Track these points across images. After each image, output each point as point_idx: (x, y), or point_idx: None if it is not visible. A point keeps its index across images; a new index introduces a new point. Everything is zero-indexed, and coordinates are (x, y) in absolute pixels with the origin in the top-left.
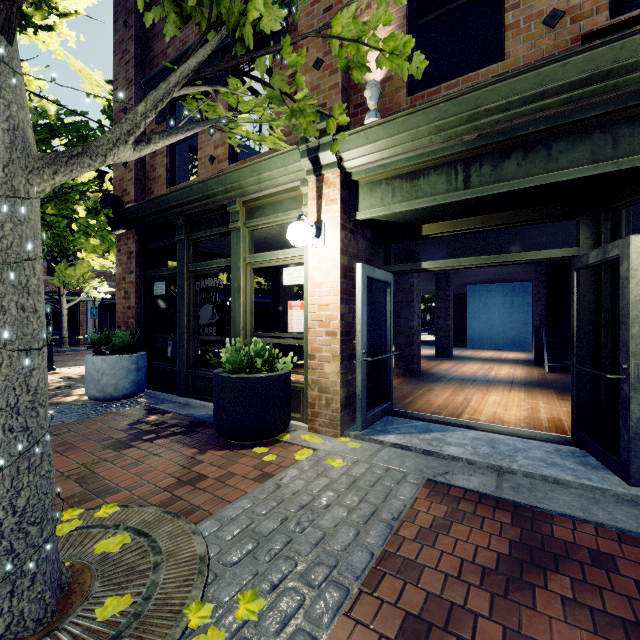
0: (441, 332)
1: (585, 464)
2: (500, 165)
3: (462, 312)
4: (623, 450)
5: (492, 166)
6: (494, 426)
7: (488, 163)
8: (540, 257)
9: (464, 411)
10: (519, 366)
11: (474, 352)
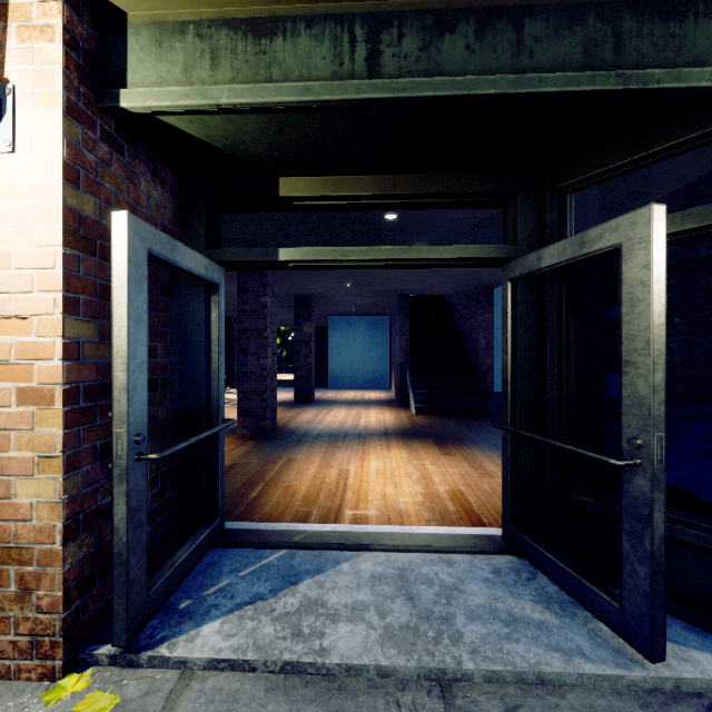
0: (301, 371)
1: (548, 601)
2: (436, 42)
3: (321, 347)
4: (633, 592)
5: (422, 41)
6: (397, 535)
7: (414, 33)
8: (467, 255)
9: (344, 501)
10: (386, 409)
11: (336, 393)
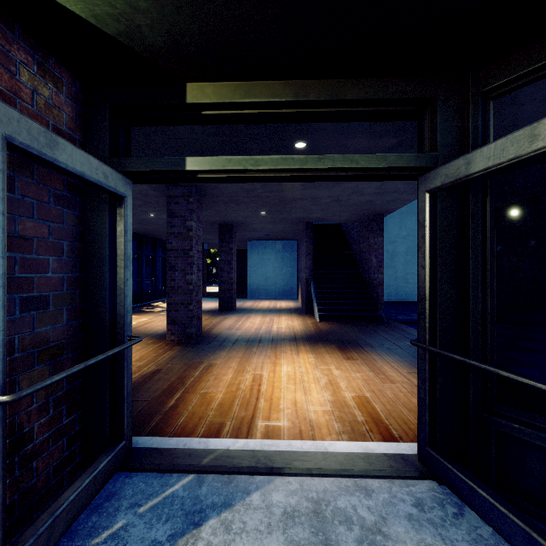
0: (225, 285)
1: None
2: None
3: (242, 266)
4: None
5: None
6: (310, 455)
7: None
8: (385, 165)
9: (257, 410)
10: (294, 316)
11: (254, 303)
